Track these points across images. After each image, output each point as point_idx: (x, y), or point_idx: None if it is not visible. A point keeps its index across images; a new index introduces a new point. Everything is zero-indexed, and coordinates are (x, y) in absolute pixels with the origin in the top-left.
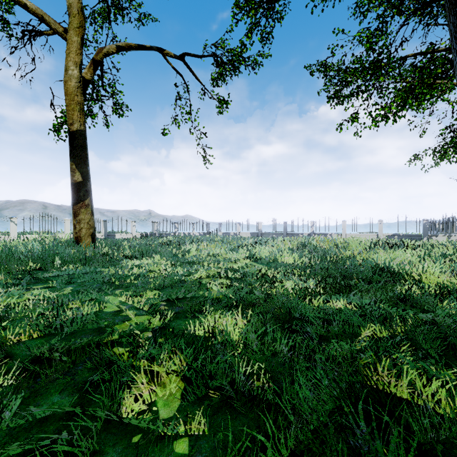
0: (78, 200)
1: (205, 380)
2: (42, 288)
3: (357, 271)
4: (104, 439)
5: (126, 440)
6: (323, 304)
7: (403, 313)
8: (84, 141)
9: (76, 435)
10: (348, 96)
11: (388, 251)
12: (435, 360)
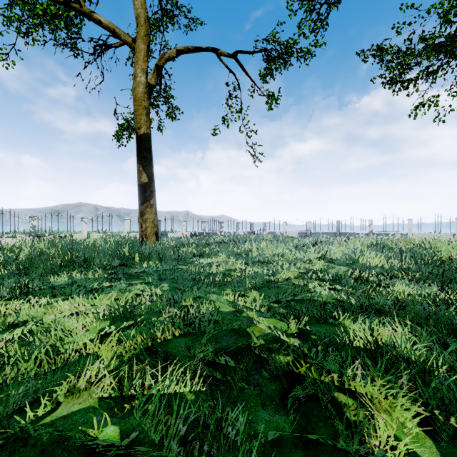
0: (145, 200)
1: (445, 413)
2: (140, 284)
3: None
4: None
5: None
6: None
7: None
8: (150, 144)
9: None
10: (415, 79)
11: None
12: None
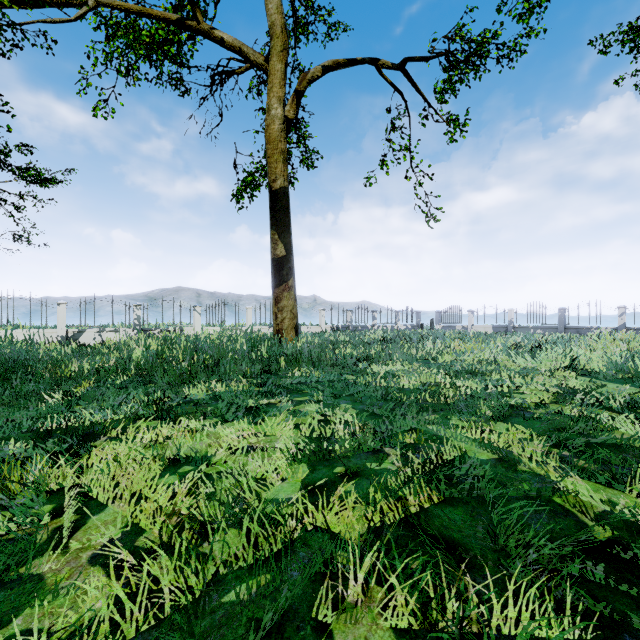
0: (281, 281)
1: None
2: (309, 403)
3: None
4: None
5: None
6: None
7: None
8: (288, 202)
9: None
10: None
11: None
12: None
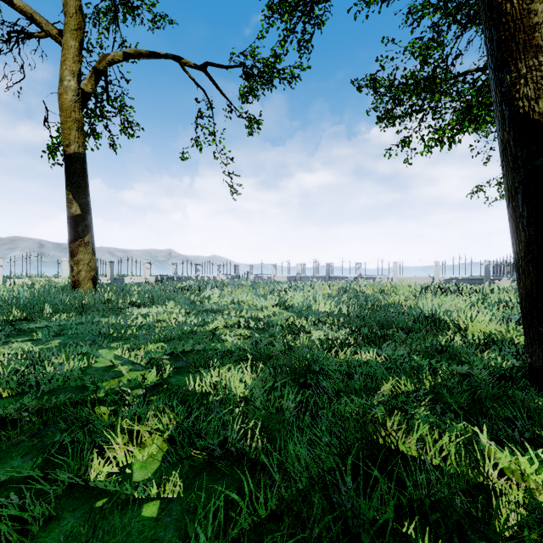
0: (76, 236)
1: (192, 440)
2: (24, 341)
3: (397, 319)
4: (64, 504)
5: (89, 504)
6: (350, 356)
7: (436, 366)
8: (83, 166)
9: (28, 499)
10: (400, 117)
11: (438, 297)
12: (458, 415)
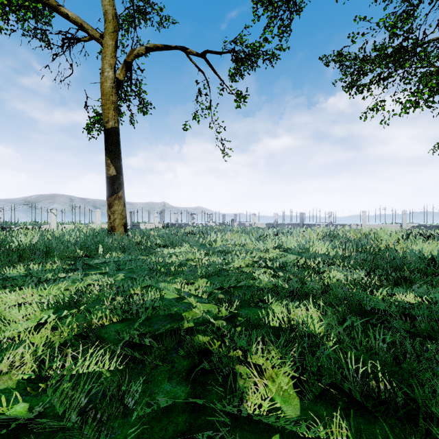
0: (113, 192)
1: (316, 377)
2: (97, 274)
3: (407, 263)
4: (242, 437)
5: None
6: (389, 297)
7: None
8: (118, 138)
9: (222, 433)
10: (369, 85)
11: (431, 242)
12: None
